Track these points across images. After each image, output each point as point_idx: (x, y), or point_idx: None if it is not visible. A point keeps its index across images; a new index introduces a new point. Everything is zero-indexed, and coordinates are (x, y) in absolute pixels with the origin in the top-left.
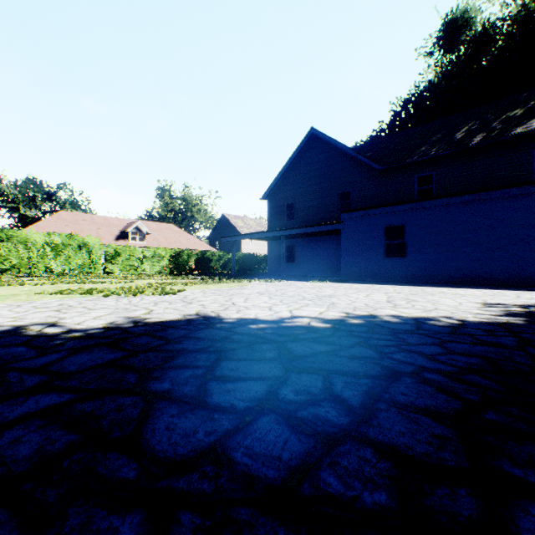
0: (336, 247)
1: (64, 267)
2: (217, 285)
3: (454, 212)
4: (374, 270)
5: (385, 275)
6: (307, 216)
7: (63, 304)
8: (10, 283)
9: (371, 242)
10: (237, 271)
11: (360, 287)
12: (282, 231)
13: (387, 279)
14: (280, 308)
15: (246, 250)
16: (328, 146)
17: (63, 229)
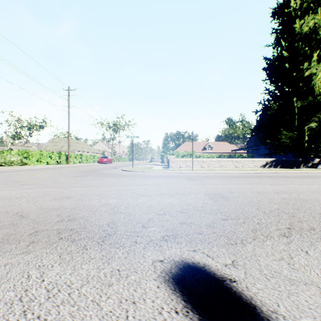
0: None
1: None
2: None
3: None
4: None
5: None
6: None
7: None
8: None
9: (265, 152)
10: None
11: None
12: (245, 148)
13: None
14: None
15: None
16: None
17: (186, 148)
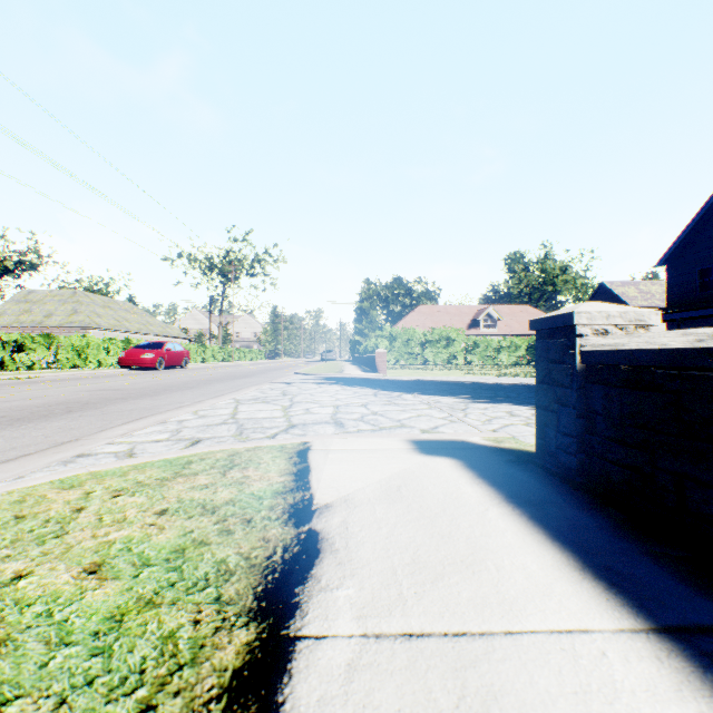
0: None
1: (436, 358)
2: None
3: None
4: None
5: None
6: None
7: (482, 378)
8: (423, 369)
9: None
10: None
11: None
12: (675, 313)
13: None
14: None
15: None
16: None
17: (423, 322)
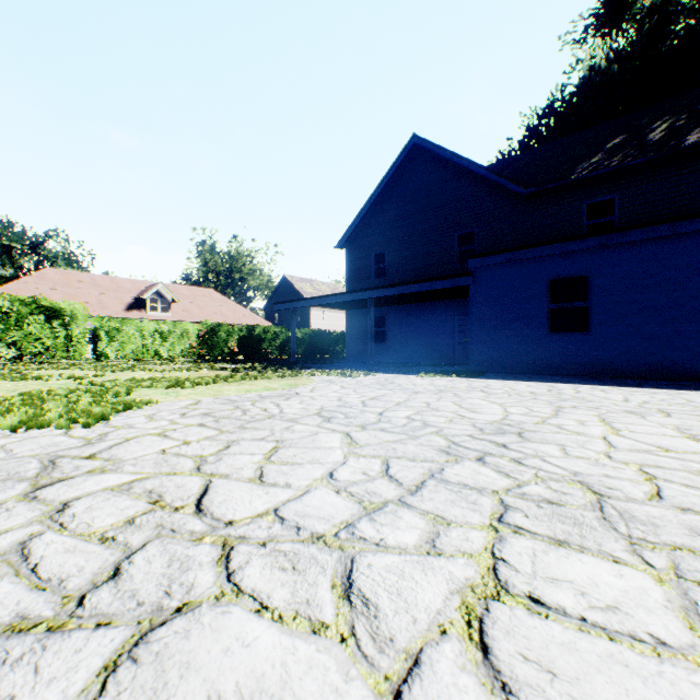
0: (452, 319)
1: (22, 350)
2: (246, 385)
3: (688, 248)
4: (530, 354)
5: (550, 363)
6: (406, 271)
7: None
8: None
9: (524, 305)
10: (302, 355)
11: (534, 390)
12: (368, 291)
13: (553, 371)
14: (398, 558)
15: (316, 326)
16: (440, 163)
17: (47, 294)
